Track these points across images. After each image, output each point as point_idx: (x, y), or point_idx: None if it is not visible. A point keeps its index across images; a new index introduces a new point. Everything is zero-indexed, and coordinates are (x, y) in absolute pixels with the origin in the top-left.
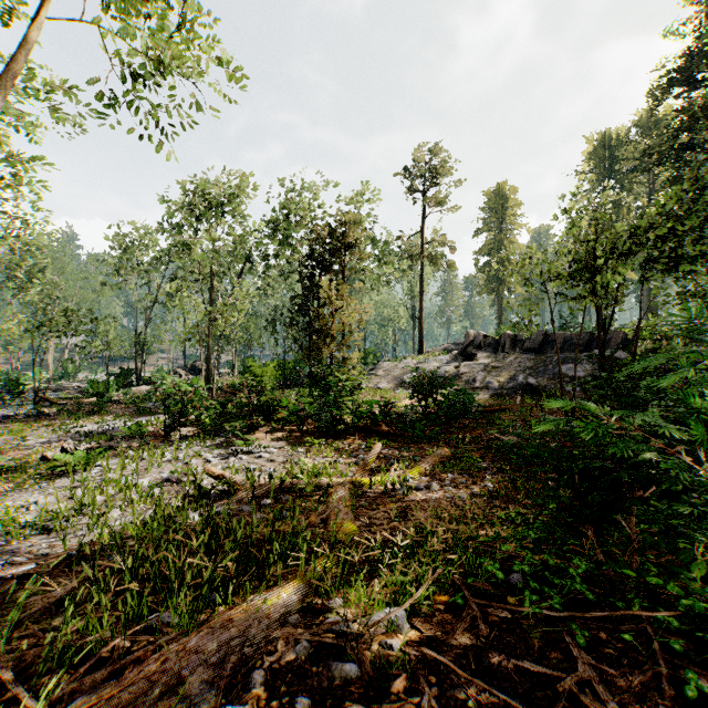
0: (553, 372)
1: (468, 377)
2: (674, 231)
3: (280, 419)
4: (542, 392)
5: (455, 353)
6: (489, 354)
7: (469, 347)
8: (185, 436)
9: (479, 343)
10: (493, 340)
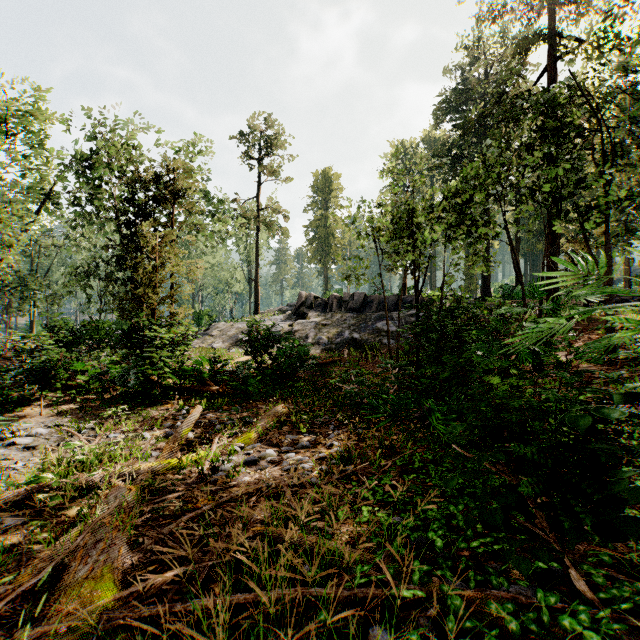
0: (372, 327)
1: (301, 334)
2: (468, 203)
3: (74, 387)
4: (365, 344)
5: (289, 313)
6: (319, 313)
7: (302, 307)
8: None
9: (310, 303)
10: (323, 301)
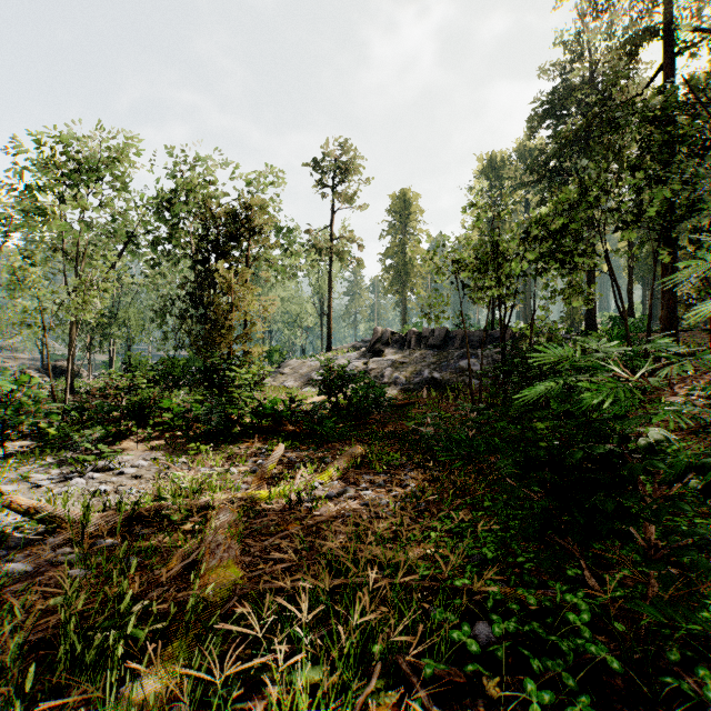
0: (455, 366)
1: (377, 373)
2: (562, 231)
3: (160, 424)
4: (446, 385)
5: (363, 350)
6: (396, 350)
7: (377, 344)
8: (12, 453)
9: (387, 339)
10: (400, 336)
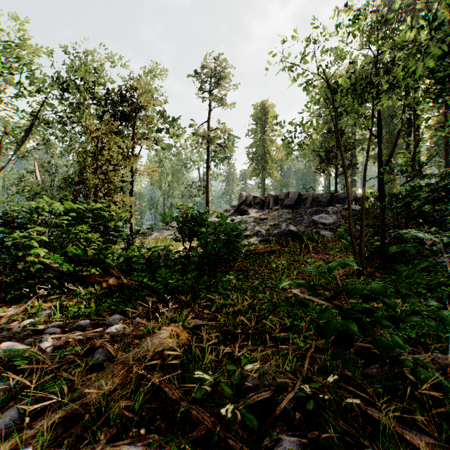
0: (308, 221)
1: (241, 228)
2: None
3: None
4: (303, 235)
5: (231, 211)
6: (257, 210)
7: (242, 205)
8: None
9: (250, 202)
10: (261, 200)
